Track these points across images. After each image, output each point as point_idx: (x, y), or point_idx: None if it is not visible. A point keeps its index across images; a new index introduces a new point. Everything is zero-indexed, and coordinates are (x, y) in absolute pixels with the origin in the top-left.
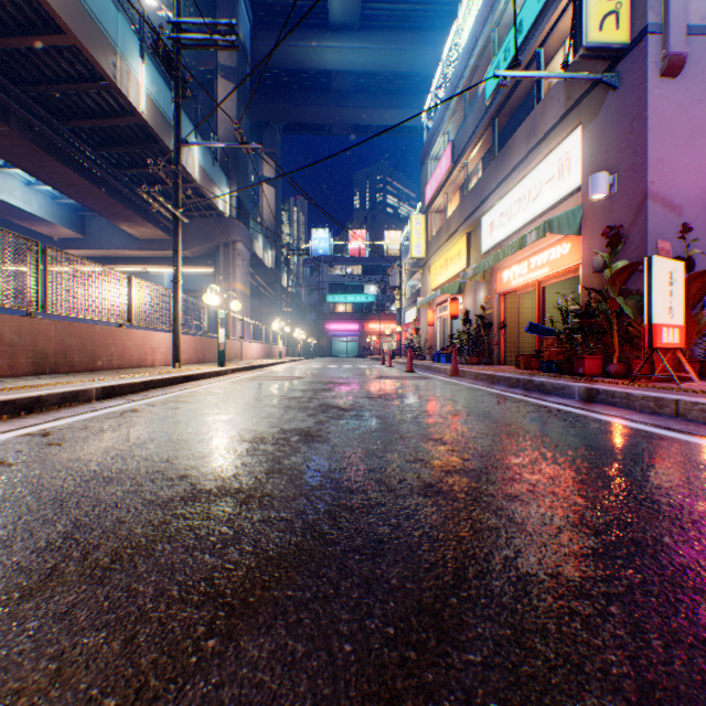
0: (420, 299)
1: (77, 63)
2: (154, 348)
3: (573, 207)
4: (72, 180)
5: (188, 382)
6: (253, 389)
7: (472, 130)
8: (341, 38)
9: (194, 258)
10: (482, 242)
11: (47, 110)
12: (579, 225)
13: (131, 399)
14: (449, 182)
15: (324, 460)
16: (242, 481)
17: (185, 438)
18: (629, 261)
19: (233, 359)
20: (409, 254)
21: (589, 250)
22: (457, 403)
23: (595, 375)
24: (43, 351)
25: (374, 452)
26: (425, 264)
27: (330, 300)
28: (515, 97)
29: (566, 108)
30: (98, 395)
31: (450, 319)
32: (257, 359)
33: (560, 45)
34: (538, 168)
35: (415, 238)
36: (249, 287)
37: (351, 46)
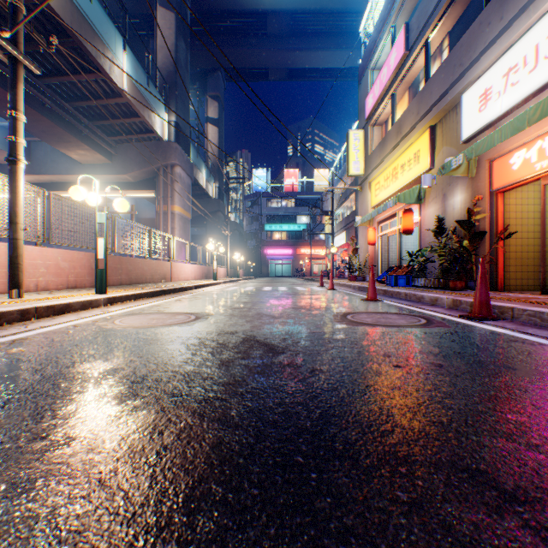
0: (359, 218)
1: None
2: None
3: None
4: None
5: None
6: None
7: None
8: None
9: (136, 183)
10: (463, 125)
11: None
12: None
13: None
14: (400, 78)
15: None
16: None
17: None
18: None
19: (158, 280)
20: (347, 171)
21: None
22: None
23: None
24: None
25: None
26: (363, 181)
27: (267, 229)
28: None
29: None
30: None
31: (403, 234)
32: (192, 279)
33: None
34: None
35: (353, 155)
36: (189, 211)
37: None
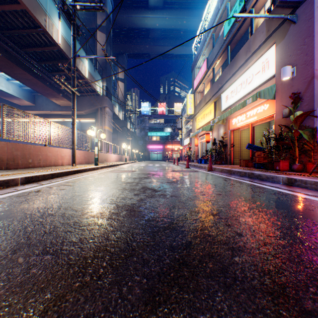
0: (191, 133)
1: (27, 19)
2: (63, 156)
3: (271, 85)
4: (27, 77)
5: (76, 173)
6: (108, 178)
7: (217, 52)
8: (154, 13)
9: (86, 115)
10: (222, 105)
11: (14, 43)
12: (274, 94)
13: (41, 184)
14: (205, 78)
15: (140, 235)
16: (71, 262)
17: (53, 213)
18: (303, 111)
19: (103, 161)
20: (186, 112)
21: (280, 107)
22: (217, 186)
23: (285, 170)
24: (0, 158)
25: (175, 227)
26: (193, 117)
27: (149, 135)
28: (239, 34)
29: (267, 36)
30: (22, 181)
31: (206, 143)
32: (115, 161)
33: (262, 7)
34: (251, 67)
35: (189, 105)
36: (112, 128)
37: (159, 17)
